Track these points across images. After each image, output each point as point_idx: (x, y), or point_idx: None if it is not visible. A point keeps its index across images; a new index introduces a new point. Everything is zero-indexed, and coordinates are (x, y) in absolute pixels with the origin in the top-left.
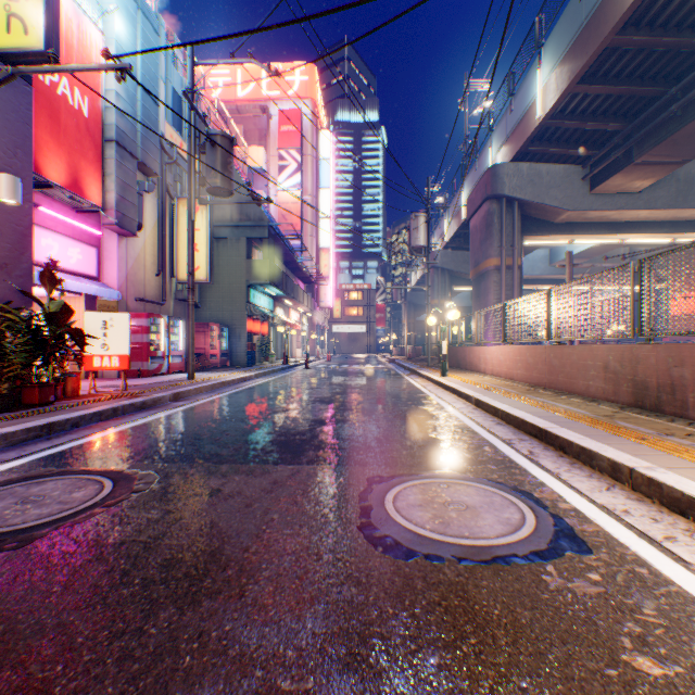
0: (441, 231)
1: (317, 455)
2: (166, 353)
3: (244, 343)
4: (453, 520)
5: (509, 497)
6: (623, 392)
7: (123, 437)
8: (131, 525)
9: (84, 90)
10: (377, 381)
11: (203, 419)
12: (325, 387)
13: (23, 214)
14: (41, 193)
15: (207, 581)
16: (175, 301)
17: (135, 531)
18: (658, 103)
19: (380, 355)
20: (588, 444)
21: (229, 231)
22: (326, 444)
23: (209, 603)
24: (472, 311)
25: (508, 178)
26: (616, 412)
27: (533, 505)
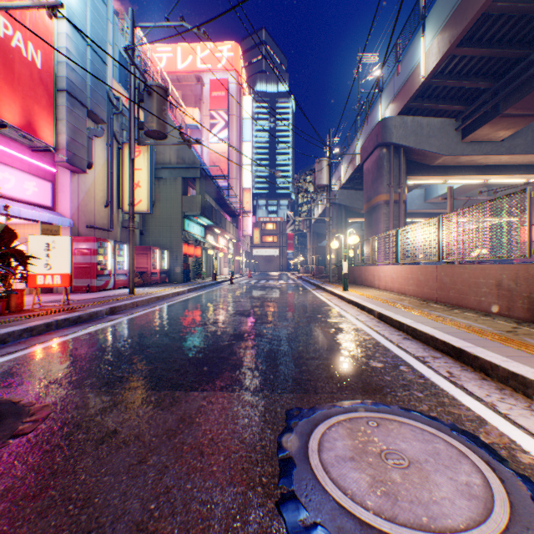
0: (339, 175)
1: (233, 378)
2: (112, 271)
3: (180, 263)
4: (399, 489)
5: (455, 444)
6: (519, 308)
7: (44, 354)
8: None
9: (37, 45)
10: (289, 295)
11: (130, 334)
12: (245, 300)
13: None
14: None
15: None
16: (122, 228)
17: None
18: (523, 64)
19: (290, 273)
20: (517, 369)
21: (168, 172)
22: (243, 363)
23: None
24: (365, 237)
25: (395, 129)
26: (515, 327)
27: (489, 458)
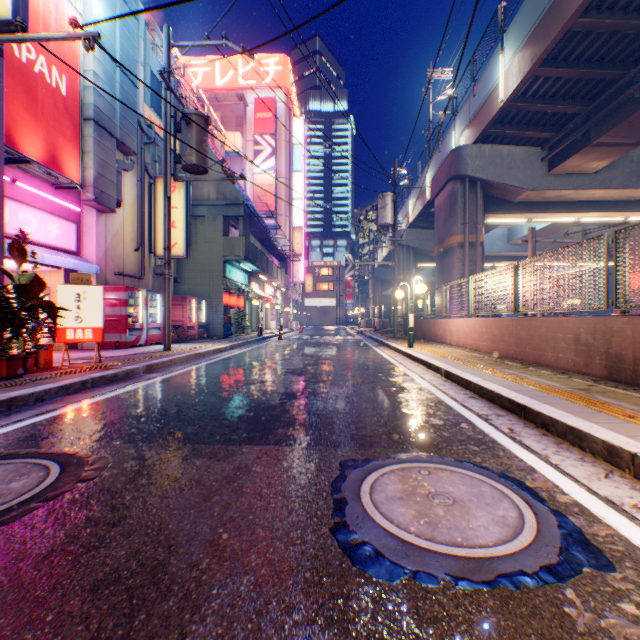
0: (406, 211)
1: (287, 434)
2: (144, 325)
3: (221, 316)
4: (441, 520)
5: (500, 487)
6: (596, 365)
7: (86, 412)
8: (66, 527)
9: (62, 69)
10: (347, 352)
11: (173, 392)
12: (297, 358)
13: None
14: (19, 169)
15: (140, 618)
16: (154, 275)
17: (67, 537)
18: (616, 86)
19: (349, 327)
20: (575, 423)
21: (206, 210)
22: (296, 421)
23: None
24: (437, 285)
25: (471, 159)
26: (590, 385)
27: (529, 498)
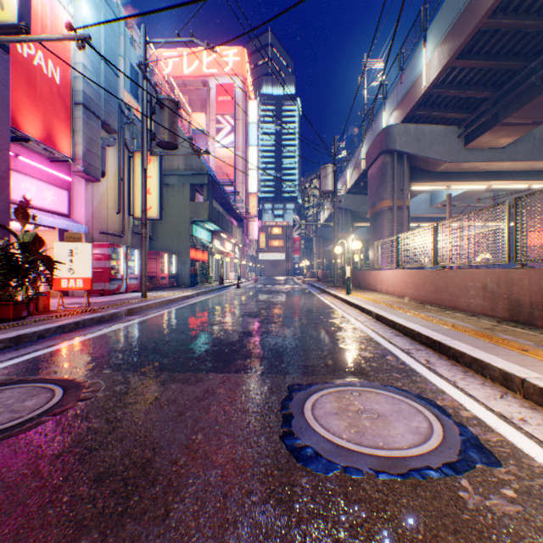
0: (344, 180)
1: (244, 364)
2: (124, 276)
3: (188, 268)
4: (367, 429)
5: (415, 405)
6: (500, 308)
7: (80, 347)
8: (72, 434)
9: (56, 62)
10: (294, 298)
11: (150, 331)
12: (252, 303)
13: (1, 160)
14: (21, 146)
15: (134, 499)
16: (132, 234)
17: (73, 442)
18: (520, 75)
19: (296, 277)
20: (479, 355)
21: (176, 179)
22: (252, 354)
23: (132, 526)
24: (370, 242)
25: (399, 136)
26: (495, 325)
27: (438, 413)
